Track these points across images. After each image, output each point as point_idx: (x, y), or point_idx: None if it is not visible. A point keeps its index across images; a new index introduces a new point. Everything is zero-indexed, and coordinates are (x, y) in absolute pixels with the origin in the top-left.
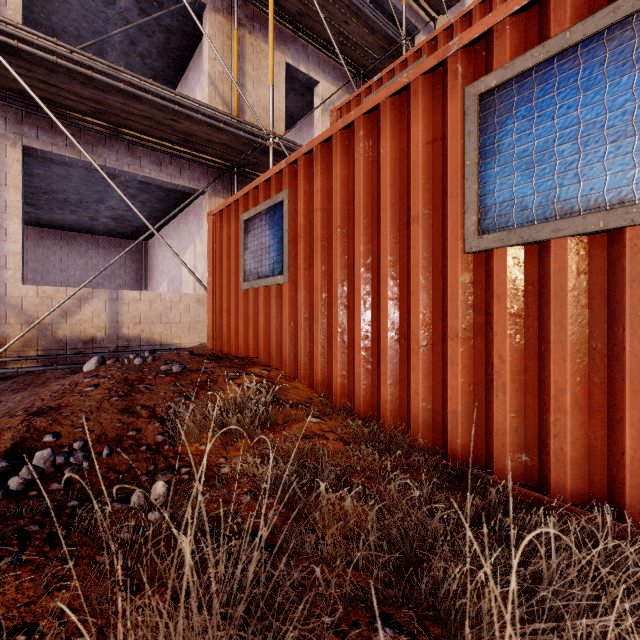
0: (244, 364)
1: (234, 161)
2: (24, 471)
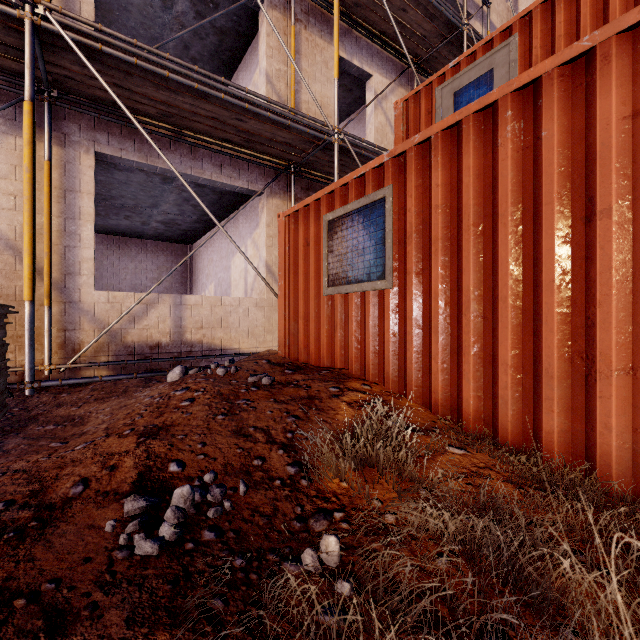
0: (336, 377)
1: (292, 160)
2: (169, 514)
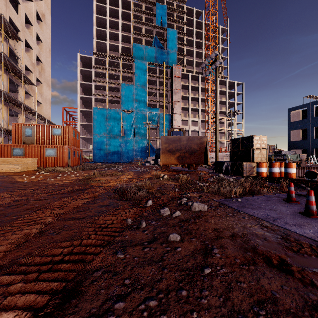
0: None
1: None
2: None
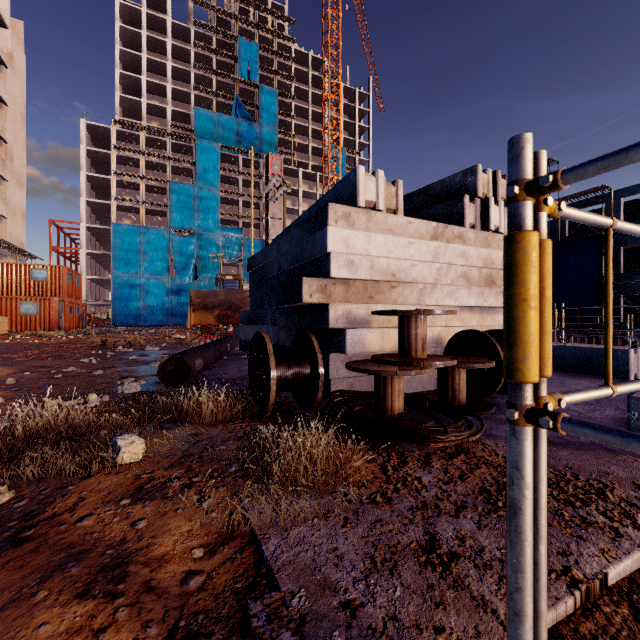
0: None
1: None
2: None
